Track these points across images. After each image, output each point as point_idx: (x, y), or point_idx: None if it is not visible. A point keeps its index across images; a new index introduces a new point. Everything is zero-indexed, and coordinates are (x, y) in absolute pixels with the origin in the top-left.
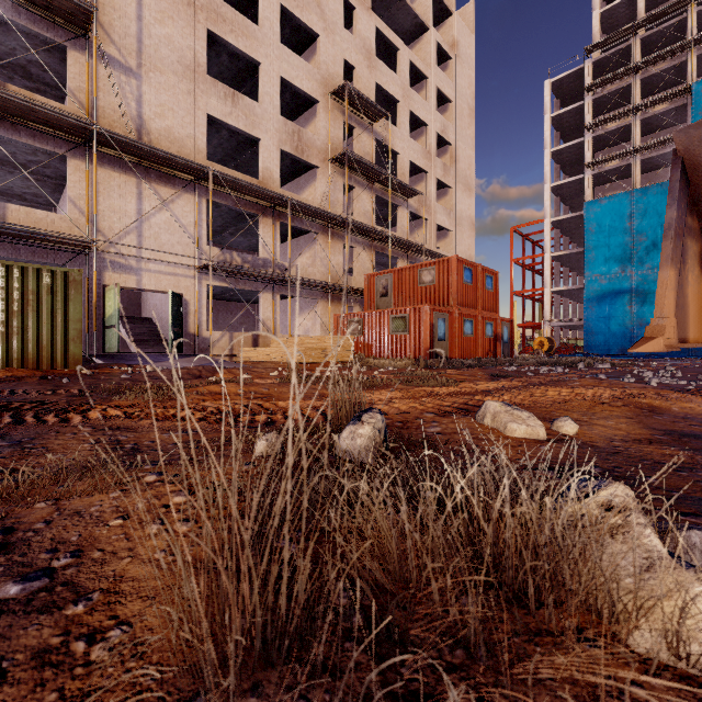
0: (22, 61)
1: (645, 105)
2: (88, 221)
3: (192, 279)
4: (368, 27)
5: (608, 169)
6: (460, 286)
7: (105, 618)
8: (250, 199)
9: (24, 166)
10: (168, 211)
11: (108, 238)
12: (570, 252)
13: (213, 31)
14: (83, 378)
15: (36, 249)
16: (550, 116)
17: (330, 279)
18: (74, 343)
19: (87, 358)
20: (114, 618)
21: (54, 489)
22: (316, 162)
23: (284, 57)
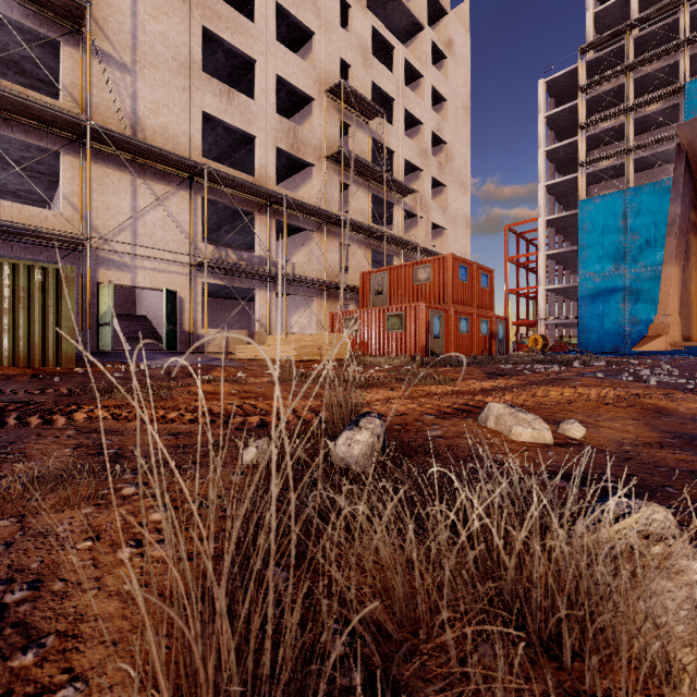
0: (15, 57)
1: (638, 105)
2: (82, 217)
3: (187, 276)
4: (363, 26)
5: (601, 168)
6: (455, 284)
7: (58, 671)
8: (246, 196)
9: (18, 162)
10: (163, 208)
11: (102, 235)
12: (564, 251)
13: (208, 28)
14: (75, 377)
15: (29, 246)
16: (544, 116)
17: (326, 276)
18: (66, 341)
19: (80, 356)
20: (68, 671)
21: (22, 503)
22: (312, 160)
23: (280, 55)
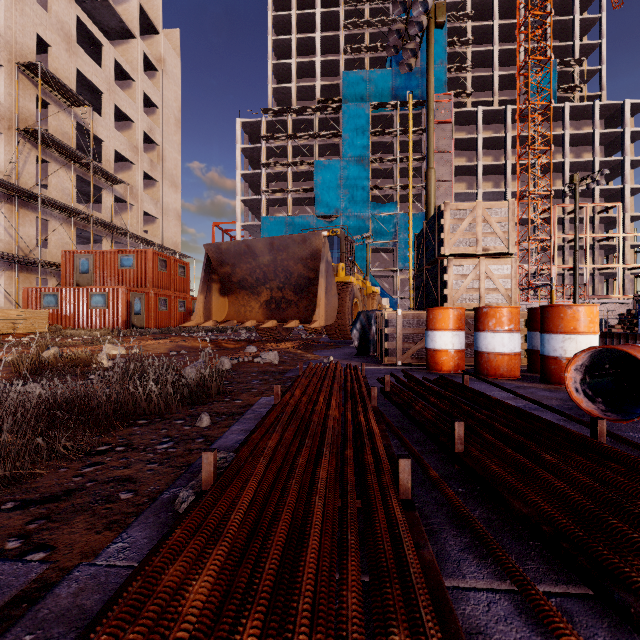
0: None
1: (294, 164)
2: None
3: None
4: (67, 12)
5: (275, 197)
6: (155, 273)
7: None
8: None
9: None
10: None
11: None
12: None
13: None
14: None
15: None
16: (240, 146)
17: (18, 249)
18: None
19: None
20: None
21: None
22: None
23: None
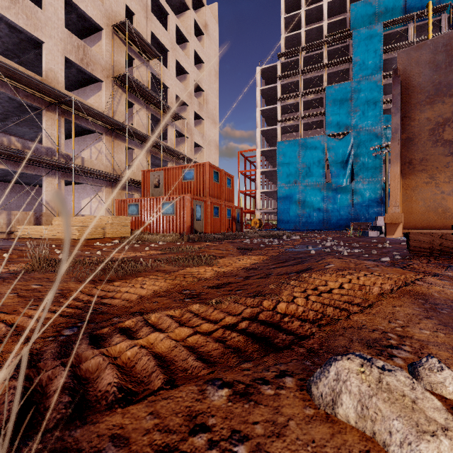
0: None
1: (305, 93)
2: None
3: None
4: None
5: (288, 125)
6: (211, 183)
7: None
8: (32, 91)
9: None
10: None
11: None
12: (270, 170)
13: None
14: None
15: None
16: (259, 89)
17: (113, 171)
18: None
19: None
20: None
21: None
22: (100, 77)
23: None
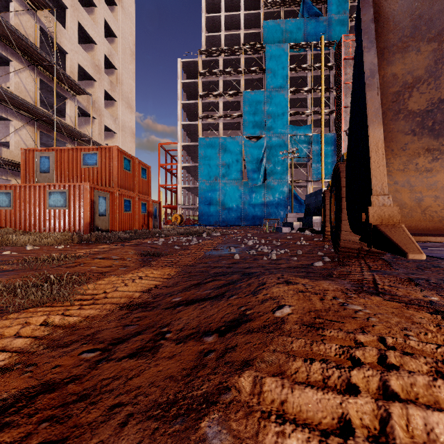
0: None
1: (225, 94)
2: None
3: None
4: None
5: (209, 122)
6: (120, 172)
7: None
8: None
9: None
10: None
11: None
12: (192, 165)
13: None
14: None
15: None
16: (181, 81)
17: None
18: None
19: None
20: None
21: None
22: None
23: None
